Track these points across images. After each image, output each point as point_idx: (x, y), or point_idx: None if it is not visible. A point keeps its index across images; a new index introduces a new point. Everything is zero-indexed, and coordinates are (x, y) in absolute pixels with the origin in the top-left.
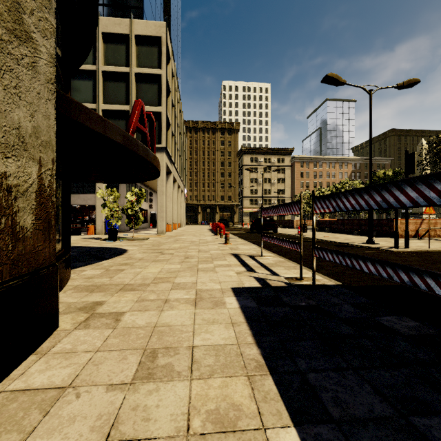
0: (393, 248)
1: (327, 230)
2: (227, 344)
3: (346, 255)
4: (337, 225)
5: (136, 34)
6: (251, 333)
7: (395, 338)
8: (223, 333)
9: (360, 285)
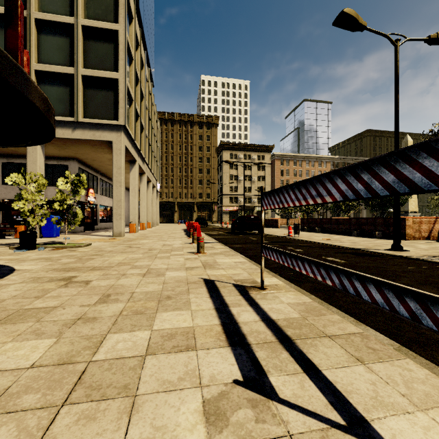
0: None
1: (318, 230)
2: None
3: None
4: (331, 225)
5: None
6: None
7: None
8: None
9: None
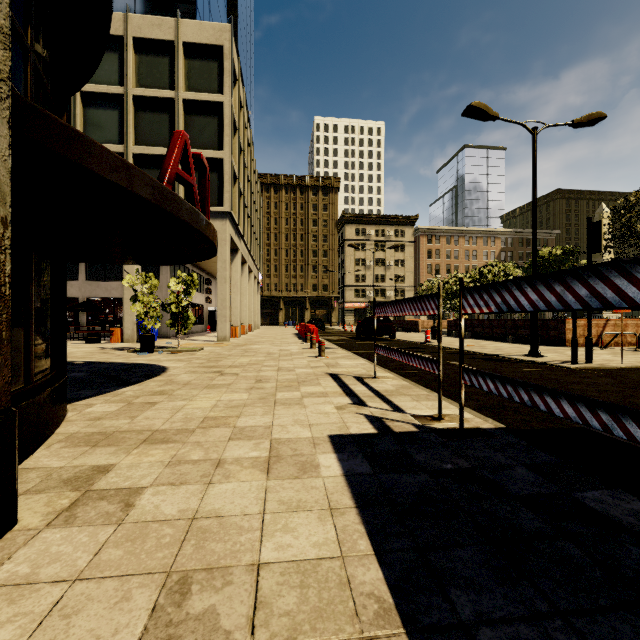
0: (569, 363)
1: (468, 335)
2: (323, 557)
3: (520, 386)
4: (483, 328)
5: (184, 40)
6: (365, 530)
7: (619, 539)
8: (315, 531)
9: (534, 428)
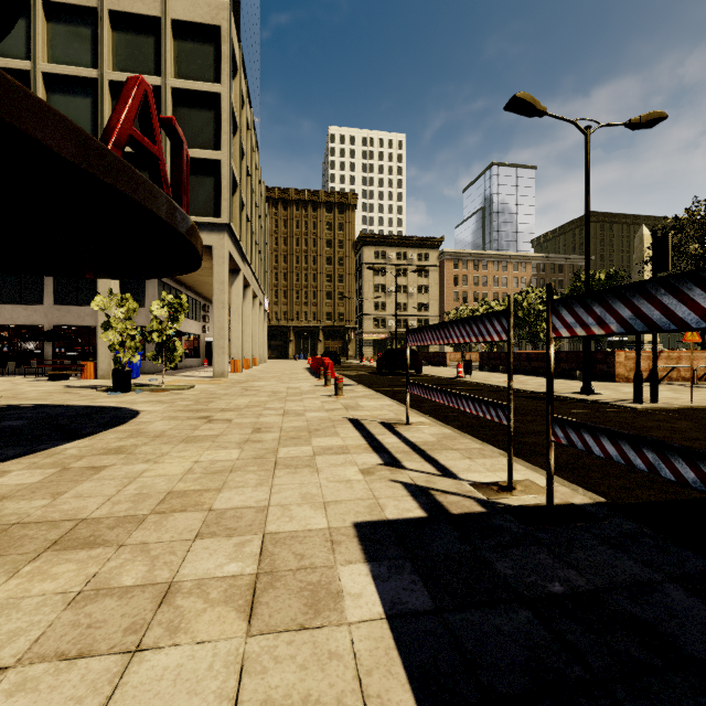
0: (631, 402)
1: (503, 369)
2: None
3: (676, 454)
4: (520, 361)
5: (173, 17)
6: None
7: None
8: None
9: (643, 501)
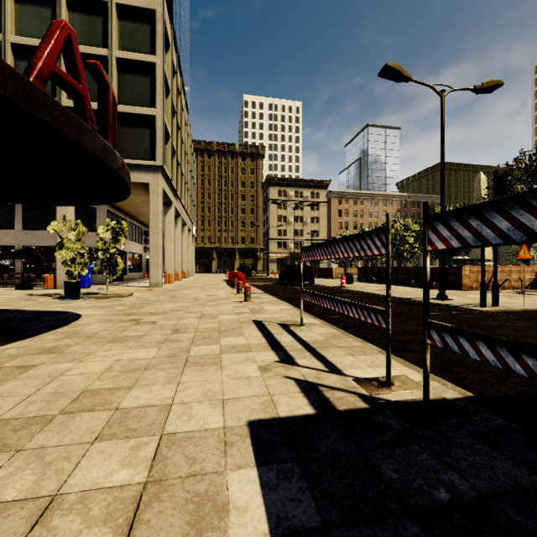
0: (477, 306)
1: (376, 280)
2: None
3: None
4: None
5: (117, 2)
6: None
7: None
8: None
9: (504, 394)
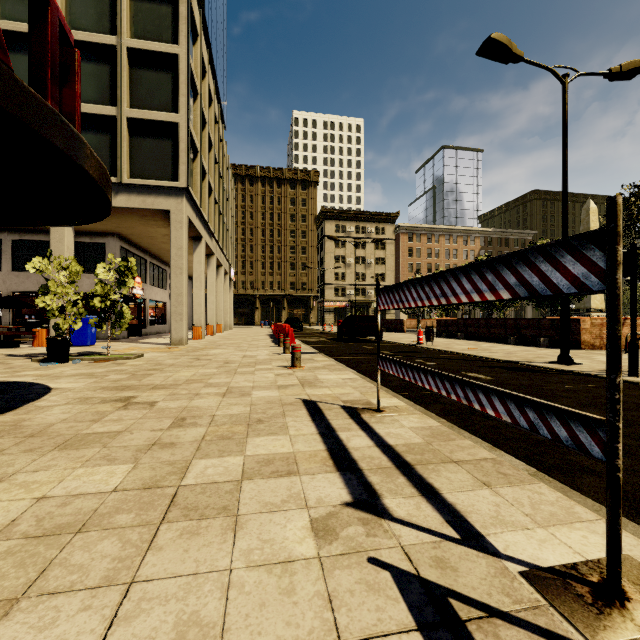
0: (624, 375)
1: (461, 336)
2: None
3: None
4: (478, 328)
5: None
6: None
7: None
8: None
9: None
